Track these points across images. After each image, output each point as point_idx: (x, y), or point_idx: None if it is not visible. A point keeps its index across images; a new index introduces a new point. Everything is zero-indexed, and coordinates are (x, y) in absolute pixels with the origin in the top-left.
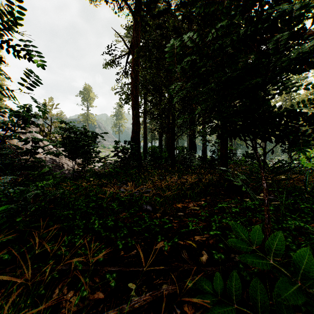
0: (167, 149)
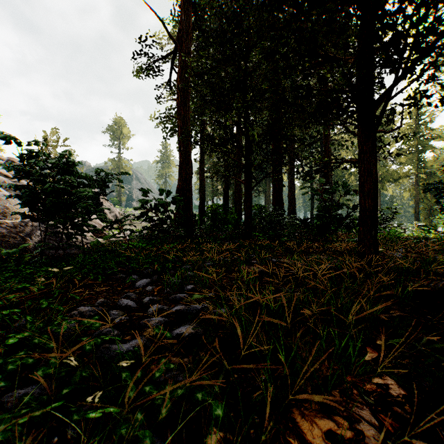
0: (235, 209)
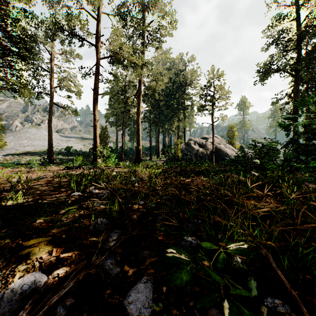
0: None
